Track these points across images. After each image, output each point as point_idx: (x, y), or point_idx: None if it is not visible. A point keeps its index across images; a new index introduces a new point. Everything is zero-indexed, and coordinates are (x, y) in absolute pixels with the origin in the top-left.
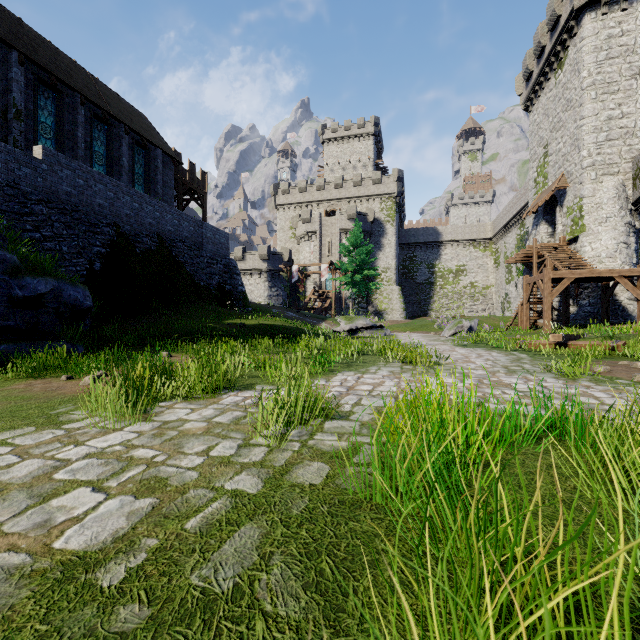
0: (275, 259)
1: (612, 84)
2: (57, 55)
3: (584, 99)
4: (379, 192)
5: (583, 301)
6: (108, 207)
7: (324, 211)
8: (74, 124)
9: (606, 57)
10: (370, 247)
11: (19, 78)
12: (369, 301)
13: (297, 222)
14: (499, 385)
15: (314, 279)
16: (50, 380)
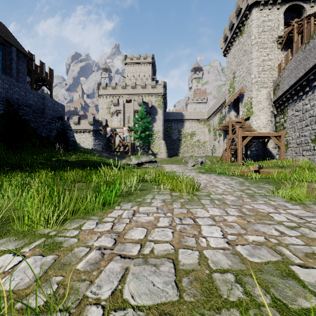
0: (97, 124)
1: (265, 44)
2: None
3: (253, 50)
4: (154, 92)
5: (252, 148)
6: None
7: (125, 100)
8: None
9: (262, 30)
10: (149, 119)
11: None
12: (149, 148)
13: (110, 105)
14: (262, 217)
15: (120, 136)
16: None
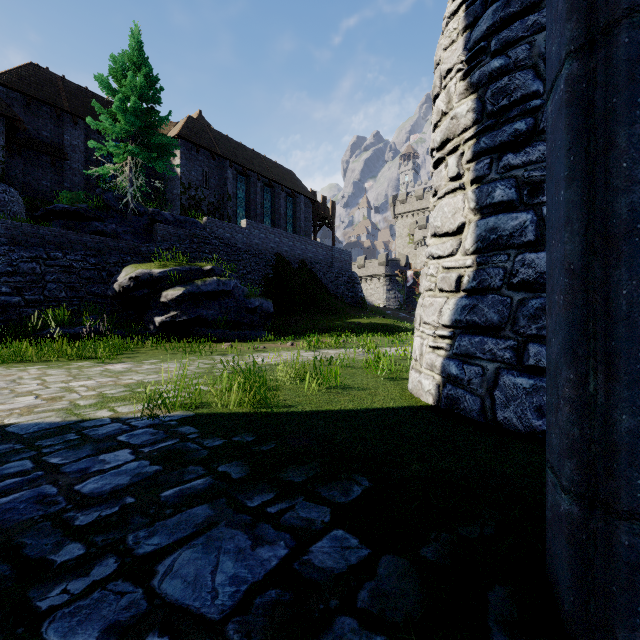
0: (393, 265)
1: None
2: (245, 151)
3: None
4: None
5: None
6: (276, 248)
7: None
8: (254, 194)
9: None
10: None
11: (230, 176)
12: None
13: (414, 229)
14: None
15: None
16: (274, 344)
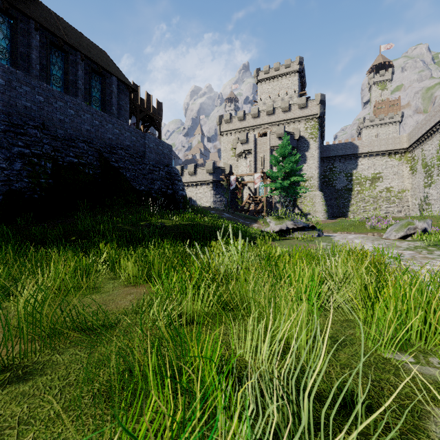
0: (219, 172)
1: None
2: None
3: None
4: (304, 114)
5: None
6: (37, 110)
7: (258, 134)
8: (29, 48)
9: None
10: (297, 156)
11: None
12: (295, 204)
13: (236, 143)
14: None
15: (249, 187)
16: None
